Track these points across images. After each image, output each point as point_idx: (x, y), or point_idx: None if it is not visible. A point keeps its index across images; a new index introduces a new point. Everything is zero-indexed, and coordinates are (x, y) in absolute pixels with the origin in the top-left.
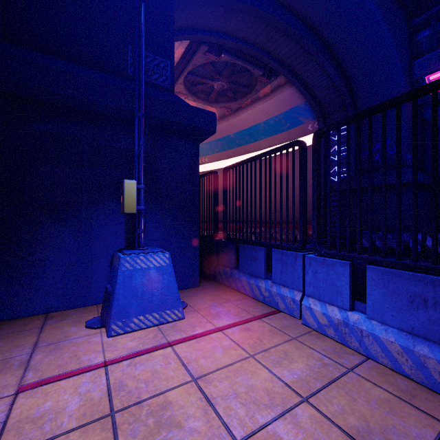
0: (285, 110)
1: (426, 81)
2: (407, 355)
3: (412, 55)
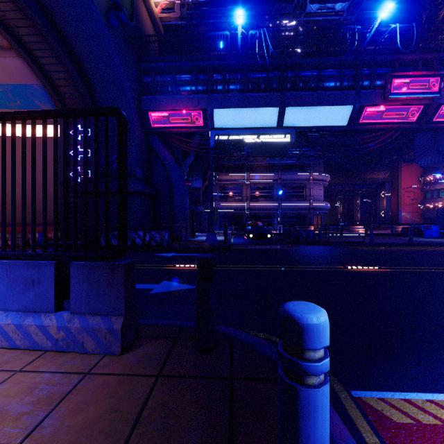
0: (13, 82)
1: (149, 116)
2: (19, 330)
3: (141, 91)
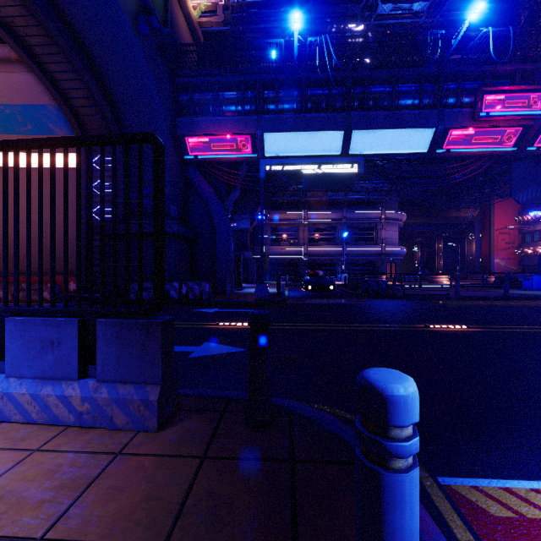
0: (23, 102)
1: (186, 142)
2: (35, 401)
3: (176, 111)
